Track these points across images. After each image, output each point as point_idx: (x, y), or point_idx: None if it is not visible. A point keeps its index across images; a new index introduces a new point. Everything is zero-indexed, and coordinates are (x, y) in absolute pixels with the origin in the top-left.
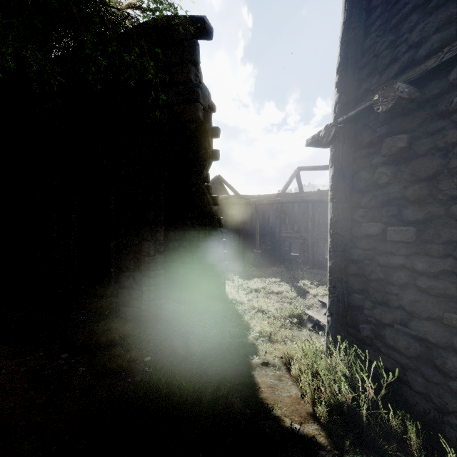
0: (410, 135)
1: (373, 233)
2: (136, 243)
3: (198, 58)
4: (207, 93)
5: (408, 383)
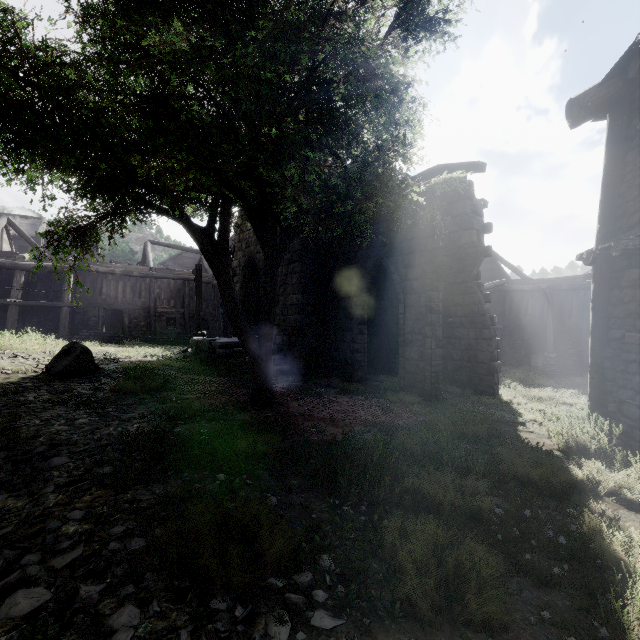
0: (639, 270)
1: (617, 337)
2: (420, 339)
3: (472, 194)
4: (479, 206)
5: (633, 437)
